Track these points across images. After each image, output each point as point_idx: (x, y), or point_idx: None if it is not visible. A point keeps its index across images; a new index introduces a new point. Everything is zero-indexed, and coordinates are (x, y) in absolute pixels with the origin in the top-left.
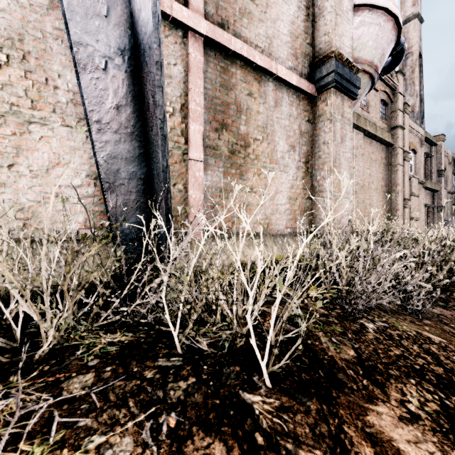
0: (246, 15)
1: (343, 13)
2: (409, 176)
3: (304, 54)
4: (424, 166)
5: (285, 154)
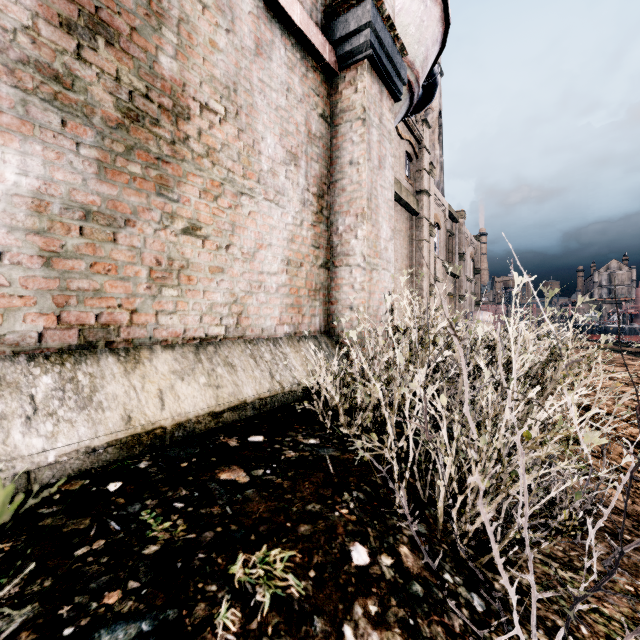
0: None
1: None
2: (434, 256)
3: None
4: (447, 246)
5: (278, 167)
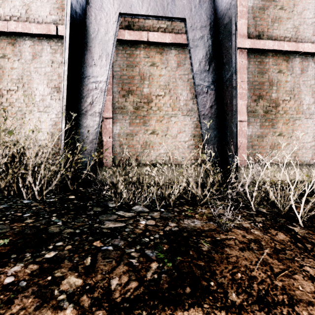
0: (276, 21)
1: None
2: None
3: None
4: None
5: (311, 105)
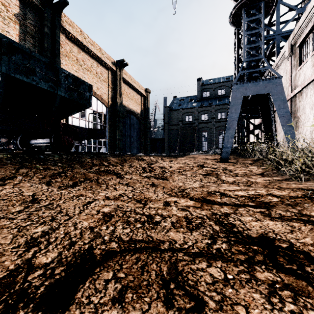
0: None
1: None
2: None
3: None
4: None
5: None
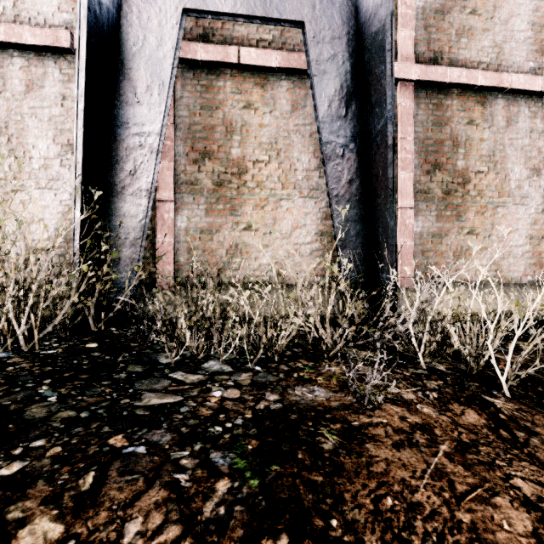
0: (464, 34)
1: None
2: None
3: None
4: None
5: (523, 182)
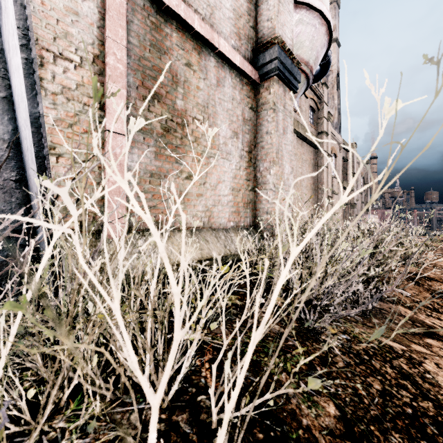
0: None
1: (285, 3)
2: (332, 177)
3: (247, 36)
4: (342, 169)
5: (228, 140)
